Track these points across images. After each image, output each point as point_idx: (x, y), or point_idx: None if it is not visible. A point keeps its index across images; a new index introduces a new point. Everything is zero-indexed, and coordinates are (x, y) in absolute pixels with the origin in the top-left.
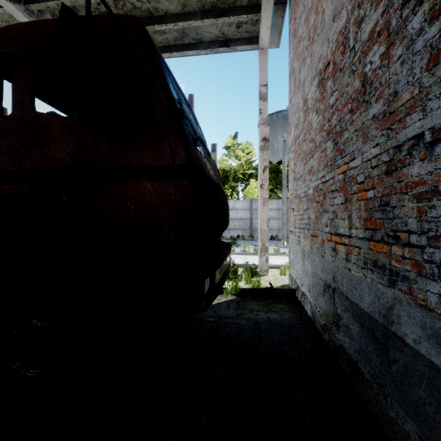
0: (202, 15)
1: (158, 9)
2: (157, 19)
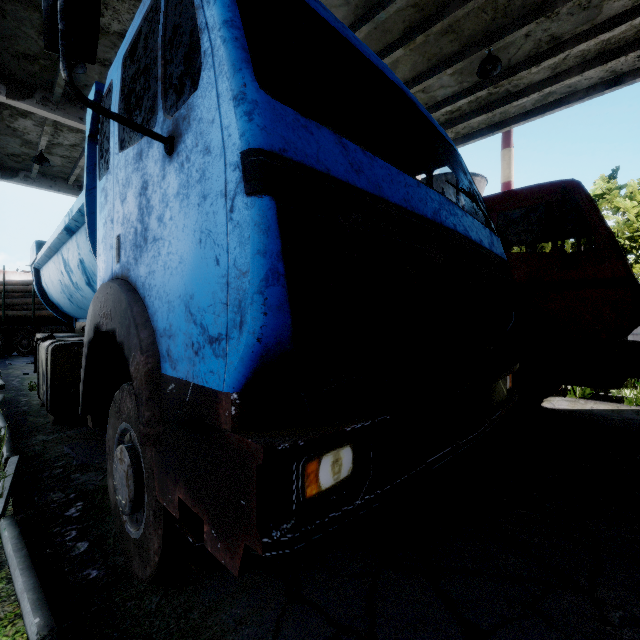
0: (582, 68)
1: (518, 86)
2: (516, 95)
